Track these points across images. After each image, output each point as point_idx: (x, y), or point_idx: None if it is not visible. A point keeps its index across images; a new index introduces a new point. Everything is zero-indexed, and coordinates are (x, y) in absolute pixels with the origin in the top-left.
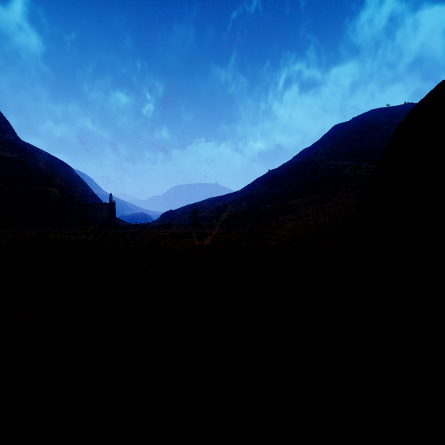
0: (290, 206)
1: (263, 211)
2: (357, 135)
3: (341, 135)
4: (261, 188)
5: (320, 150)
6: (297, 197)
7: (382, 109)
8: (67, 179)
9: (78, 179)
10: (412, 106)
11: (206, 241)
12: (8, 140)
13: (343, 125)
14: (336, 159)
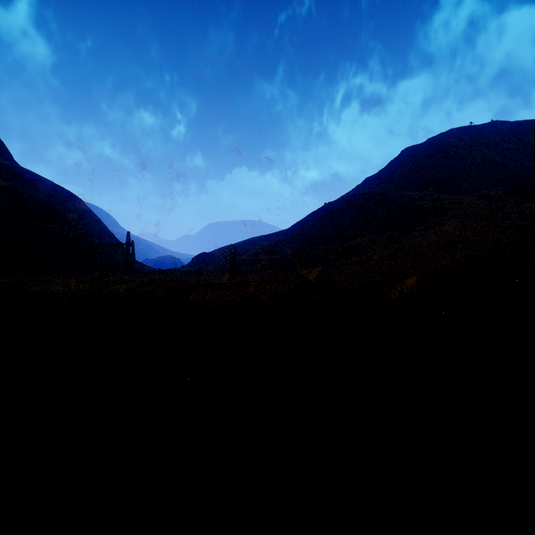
0: (353, 247)
1: (319, 253)
2: (433, 159)
3: (414, 160)
4: (315, 225)
5: (388, 178)
6: (362, 236)
7: (464, 128)
8: (76, 214)
9: (90, 214)
10: (501, 124)
11: (244, 294)
12: (2, 165)
13: (417, 148)
14: (409, 189)
